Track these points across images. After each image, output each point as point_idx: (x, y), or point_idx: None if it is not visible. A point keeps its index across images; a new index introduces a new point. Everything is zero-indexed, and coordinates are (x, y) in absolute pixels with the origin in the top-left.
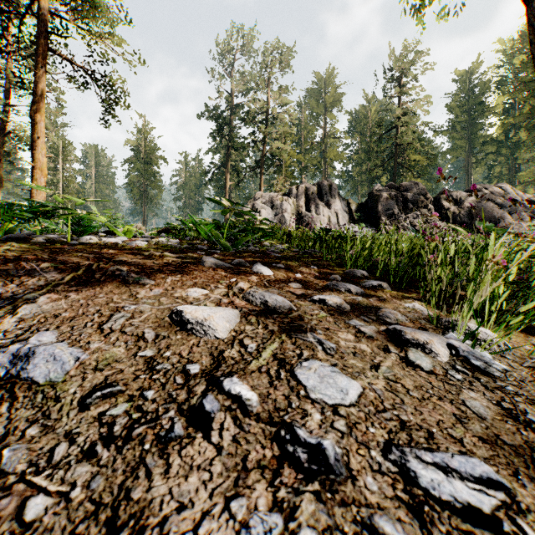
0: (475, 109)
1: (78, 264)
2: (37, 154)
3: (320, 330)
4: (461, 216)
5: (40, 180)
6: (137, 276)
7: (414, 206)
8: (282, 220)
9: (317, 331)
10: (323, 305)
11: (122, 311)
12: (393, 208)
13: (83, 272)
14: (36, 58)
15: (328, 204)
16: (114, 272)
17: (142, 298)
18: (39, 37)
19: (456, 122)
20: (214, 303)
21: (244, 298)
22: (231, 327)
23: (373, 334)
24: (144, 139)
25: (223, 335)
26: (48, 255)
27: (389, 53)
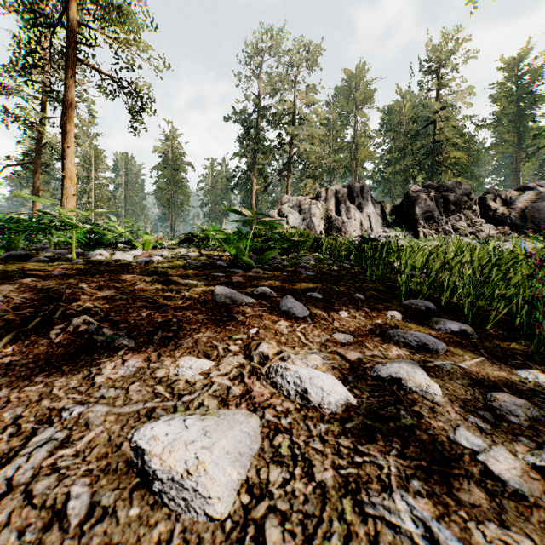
0: (524, 99)
1: (40, 309)
2: (67, 163)
3: (416, 478)
4: (512, 217)
5: (70, 189)
6: (111, 332)
7: (456, 208)
8: (310, 225)
9: (411, 484)
10: (396, 388)
11: (55, 421)
12: (432, 210)
13: (36, 325)
14: (66, 69)
15: (359, 207)
16: (77, 328)
17: (100, 386)
18: (69, 48)
19: (502, 114)
20: (217, 397)
21: (268, 377)
22: (241, 475)
23: (522, 487)
24: (171, 145)
25: (224, 508)
26: (8, 292)
27: (426, 43)
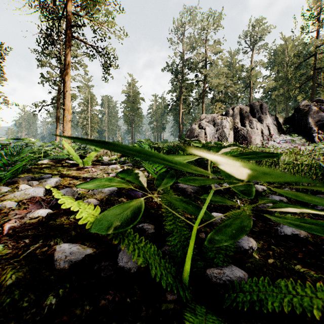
0: None
1: None
2: (66, 101)
3: None
4: None
5: (67, 116)
6: None
7: None
8: (222, 134)
9: None
10: None
11: None
12: (323, 119)
13: None
14: (65, 43)
15: (259, 119)
16: None
17: None
18: (67, 29)
19: None
20: None
21: None
22: None
23: None
24: (132, 88)
25: None
26: None
27: None
